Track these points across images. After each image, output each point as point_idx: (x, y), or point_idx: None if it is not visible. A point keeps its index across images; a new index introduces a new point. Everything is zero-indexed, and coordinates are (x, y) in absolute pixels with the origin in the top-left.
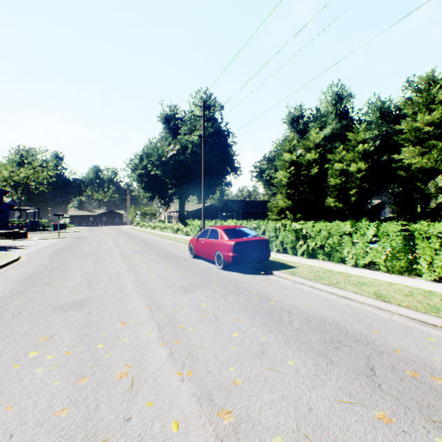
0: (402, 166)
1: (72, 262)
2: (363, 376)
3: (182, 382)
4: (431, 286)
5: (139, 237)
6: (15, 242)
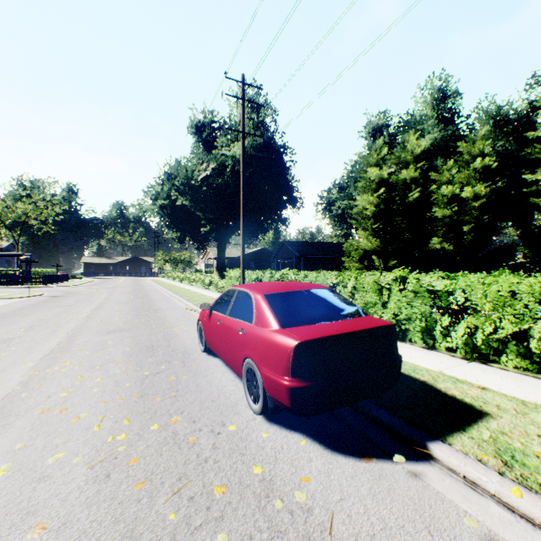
0: (539, 191)
1: None
2: None
3: None
4: None
5: (149, 296)
6: None
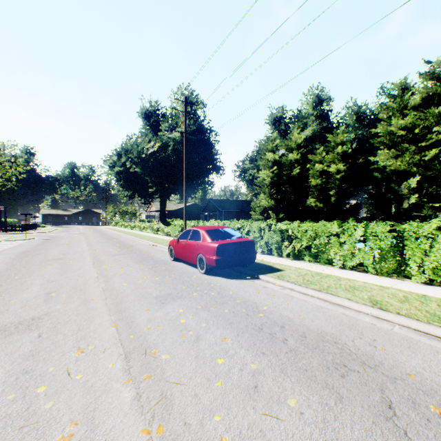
0: (377, 168)
1: (34, 268)
2: (383, 419)
3: None
4: (423, 290)
5: (117, 238)
6: None
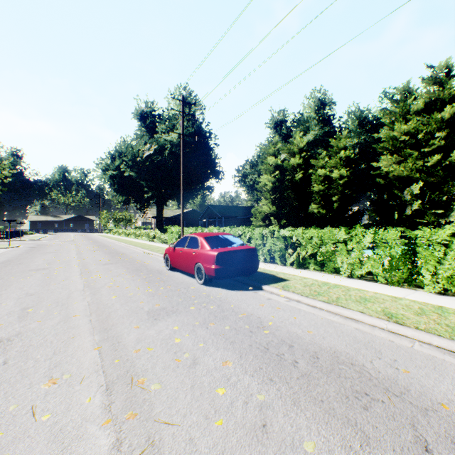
0: (380, 174)
1: (13, 280)
2: None
3: None
4: (438, 301)
5: (109, 246)
6: None
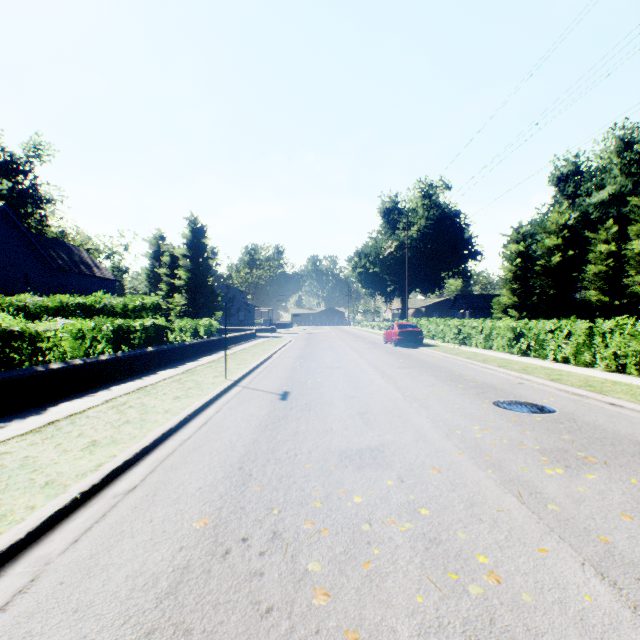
0: None
1: (318, 342)
2: (396, 356)
3: (356, 354)
4: (485, 352)
5: (356, 334)
6: (274, 334)
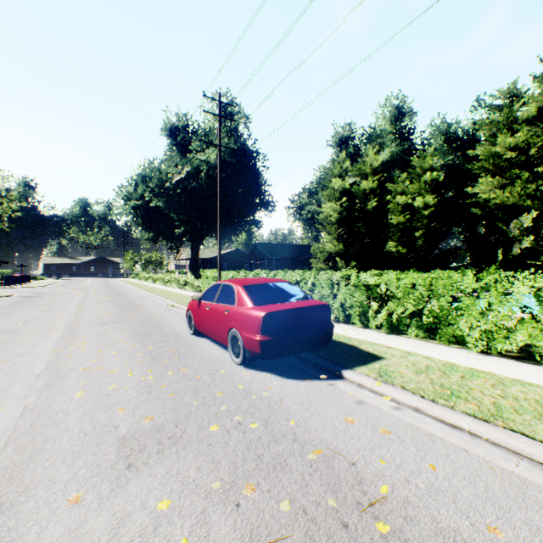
0: (477, 202)
1: None
2: None
3: None
4: None
5: (126, 295)
6: None
